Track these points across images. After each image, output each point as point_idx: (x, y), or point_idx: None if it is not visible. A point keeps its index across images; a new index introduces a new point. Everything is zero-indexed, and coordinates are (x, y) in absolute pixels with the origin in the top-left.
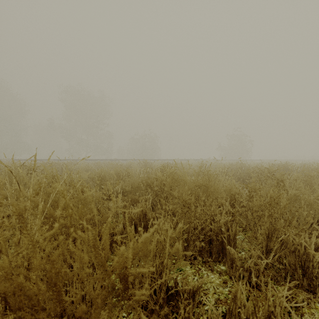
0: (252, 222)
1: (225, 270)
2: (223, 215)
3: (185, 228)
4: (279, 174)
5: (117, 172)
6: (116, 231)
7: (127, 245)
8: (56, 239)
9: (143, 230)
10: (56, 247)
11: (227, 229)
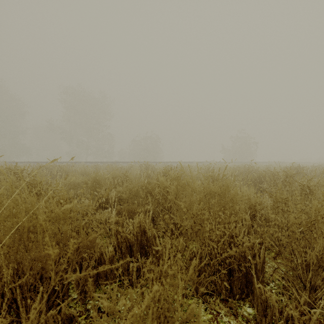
0: (289, 247)
1: (253, 316)
2: (245, 234)
3: (201, 264)
4: (305, 179)
5: (114, 176)
6: (104, 256)
7: (112, 298)
8: (2, 285)
9: (131, 302)
10: (11, 288)
11: (253, 255)
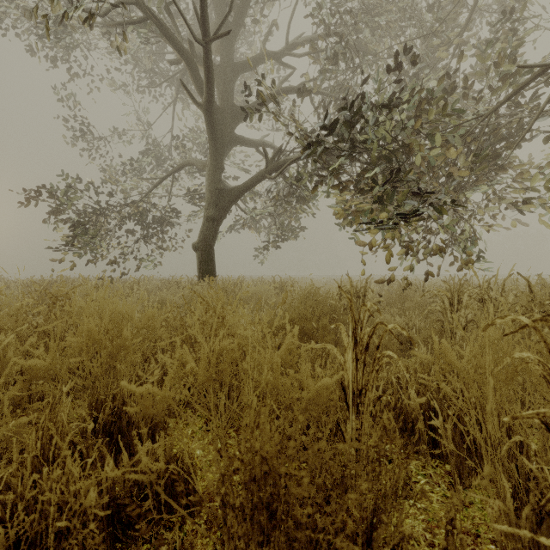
0: None
1: None
2: None
3: None
4: None
5: None
6: None
7: None
8: None
9: None
10: None
11: None
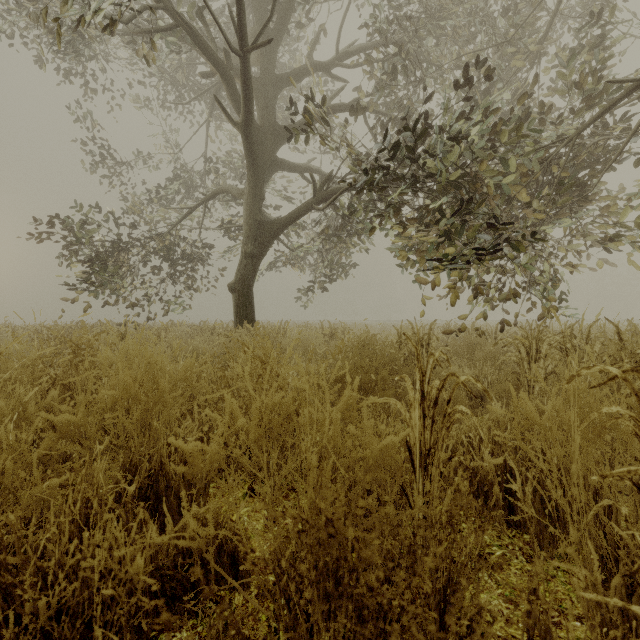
0: None
1: None
2: None
3: None
4: None
5: None
6: None
7: None
8: None
9: None
10: None
11: None
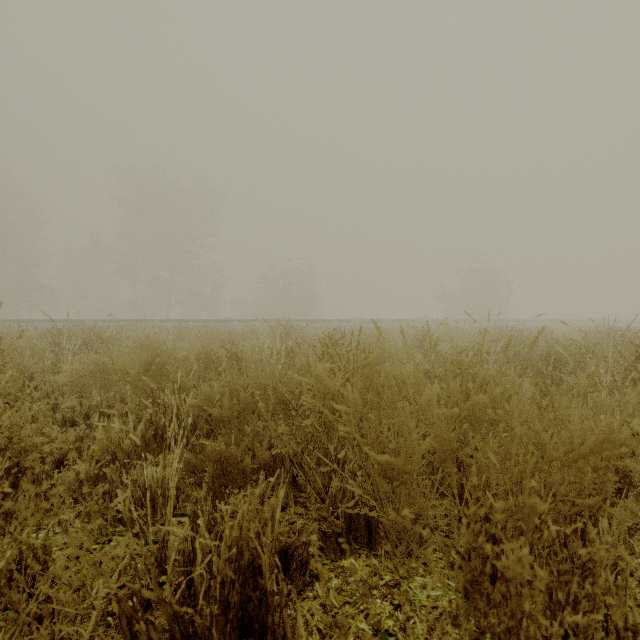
0: None
1: None
2: None
3: None
4: None
5: (202, 355)
6: None
7: None
8: None
9: None
10: None
11: None
